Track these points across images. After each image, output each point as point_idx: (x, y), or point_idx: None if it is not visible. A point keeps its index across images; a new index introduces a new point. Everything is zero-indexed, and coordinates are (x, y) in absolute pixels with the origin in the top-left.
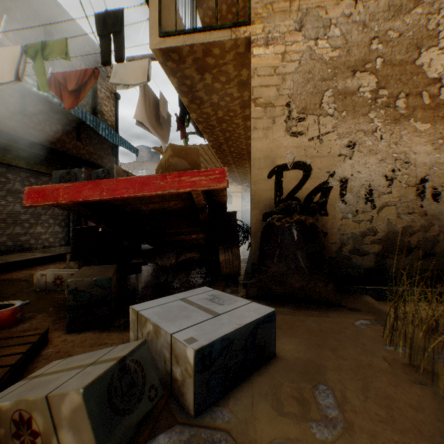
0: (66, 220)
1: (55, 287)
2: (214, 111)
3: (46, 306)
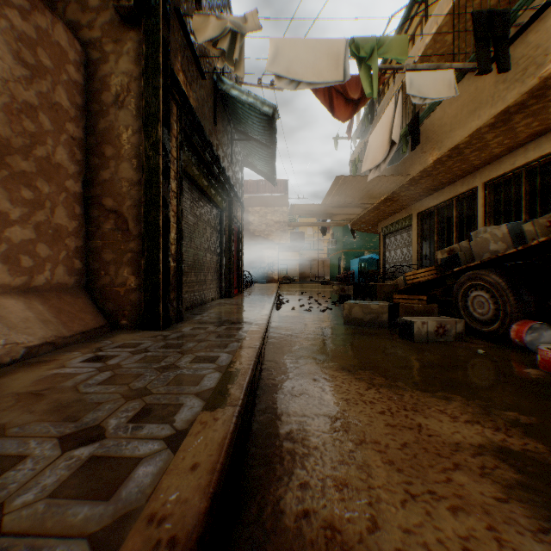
0: (218, 266)
1: (436, 337)
2: (494, 137)
3: (514, 355)
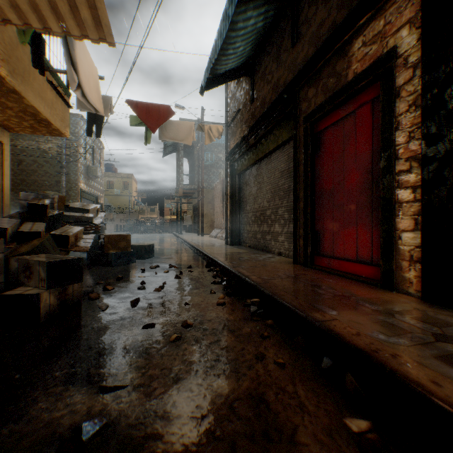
0: None
1: None
2: (4, 102)
3: None
